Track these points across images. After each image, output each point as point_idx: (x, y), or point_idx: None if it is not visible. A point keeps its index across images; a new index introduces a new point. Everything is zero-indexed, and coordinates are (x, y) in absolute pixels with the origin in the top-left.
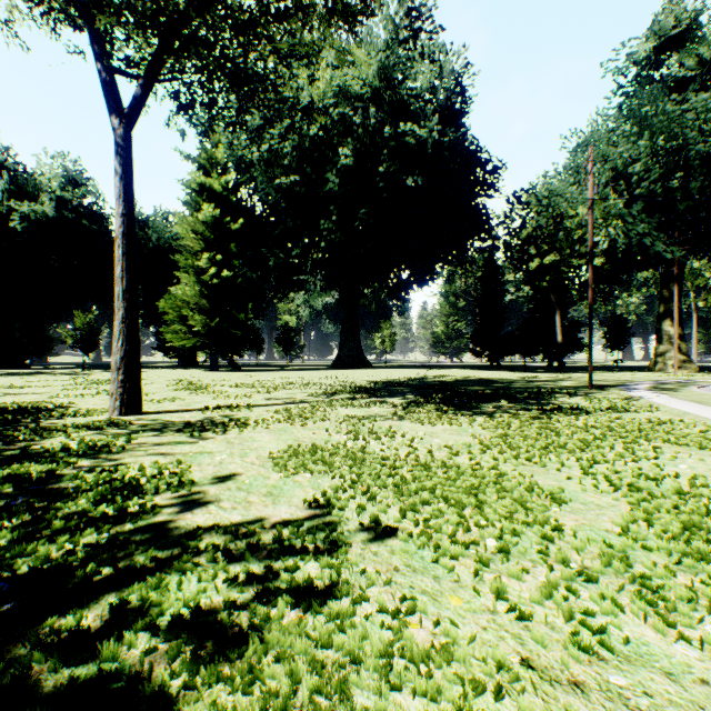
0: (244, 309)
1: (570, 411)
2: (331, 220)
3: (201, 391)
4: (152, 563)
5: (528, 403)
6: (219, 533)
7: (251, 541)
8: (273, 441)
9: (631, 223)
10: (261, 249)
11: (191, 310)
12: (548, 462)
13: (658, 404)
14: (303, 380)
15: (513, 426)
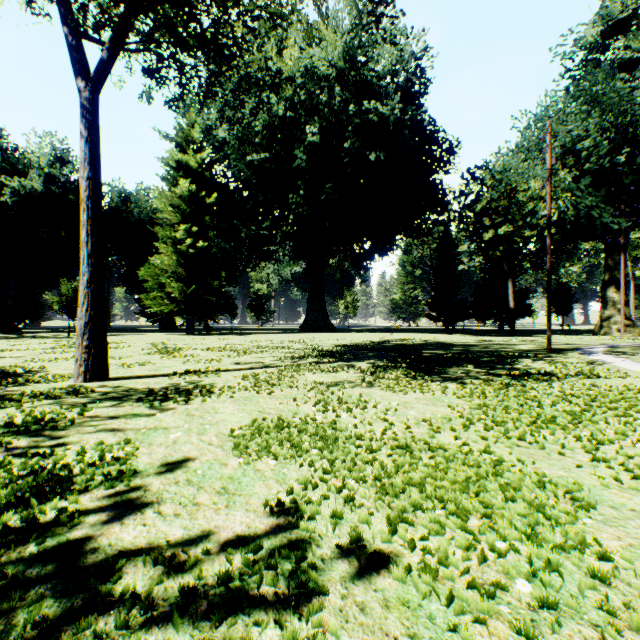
0: (218, 277)
1: (540, 377)
2: (299, 195)
3: (173, 355)
4: (35, 631)
5: (494, 368)
6: (147, 564)
7: (188, 580)
8: (237, 413)
9: (579, 197)
10: (234, 221)
11: (169, 278)
12: (543, 442)
13: (626, 370)
14: (273, 343)
15: (489, 394)
